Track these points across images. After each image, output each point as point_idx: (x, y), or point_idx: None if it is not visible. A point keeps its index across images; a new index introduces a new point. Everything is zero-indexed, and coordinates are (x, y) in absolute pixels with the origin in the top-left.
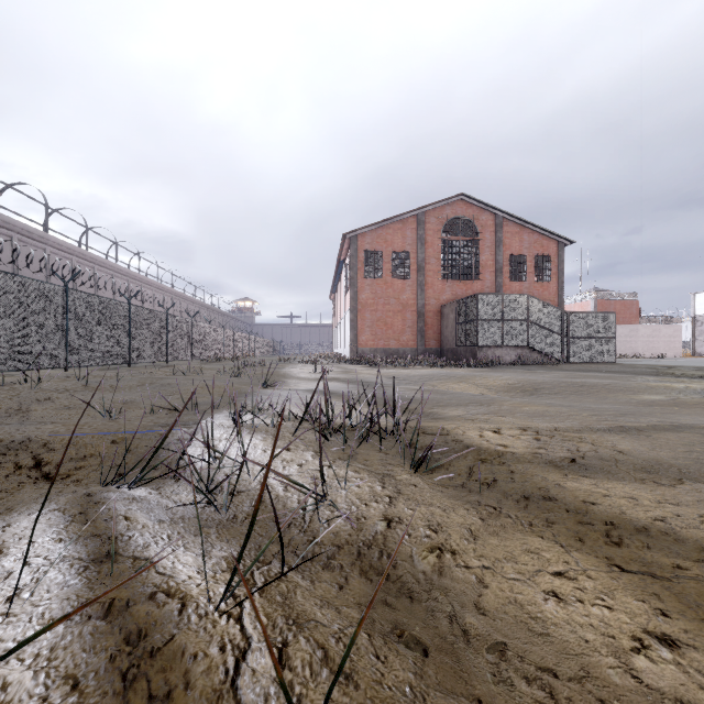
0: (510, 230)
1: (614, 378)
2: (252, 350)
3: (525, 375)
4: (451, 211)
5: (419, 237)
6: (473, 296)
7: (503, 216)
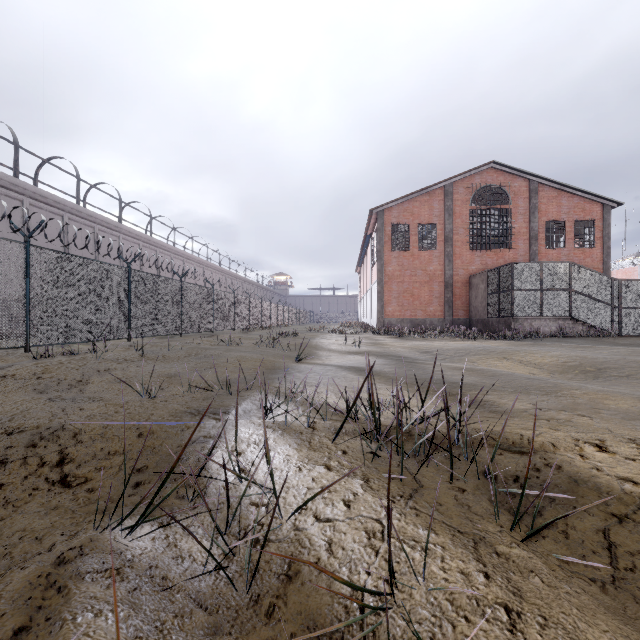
0: (547, 195)
1: None
2: (286, 319)
3: (576, 351)
4: (480, 180)
5: (447, 208)
6: (507, 265)
7: (538, 181)
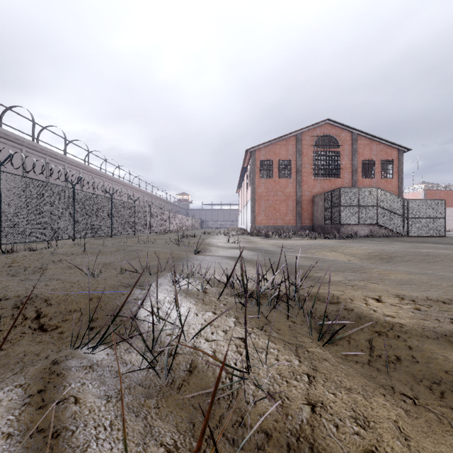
0: (363, 143)
1: (451, 249)
2: (187, 226)
3: (378, 246)
4: (320, 131)
5: (298, 149)
6: (337, 189)
7: (357, 133)
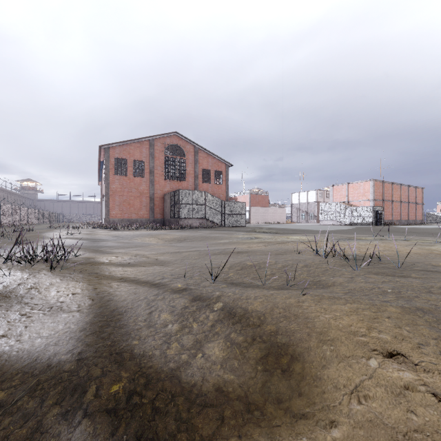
0: (202, 155)
1: (227, 234)
2: (31, 219)
3: (191, 233)
4: (170, 141)
5: (151, 153)
6: (177, 190)
7: (198, 147)
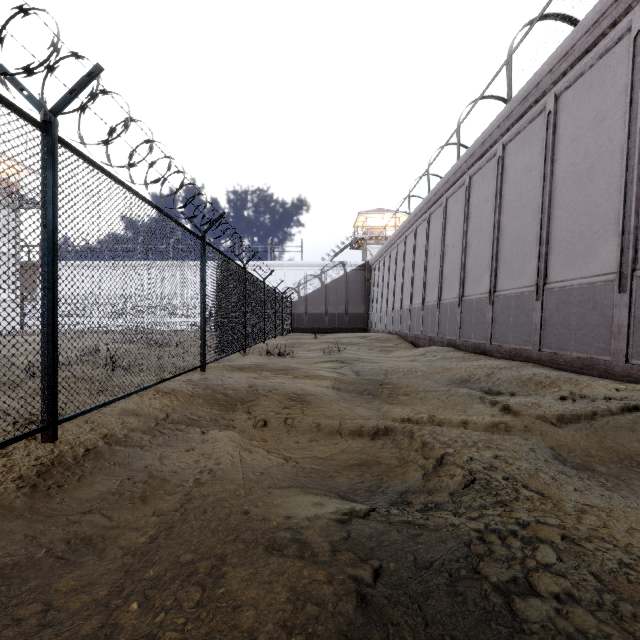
0: None
1: None
2: None
3: None
4: None
5: None
6: None
7: None
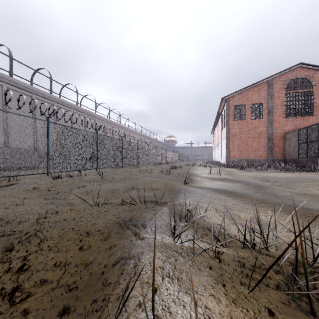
0: None
1: None
2: (174, 159)
3: None
4: (292, 75)
5: (269, 93)
6: (314, 125)
7: None
